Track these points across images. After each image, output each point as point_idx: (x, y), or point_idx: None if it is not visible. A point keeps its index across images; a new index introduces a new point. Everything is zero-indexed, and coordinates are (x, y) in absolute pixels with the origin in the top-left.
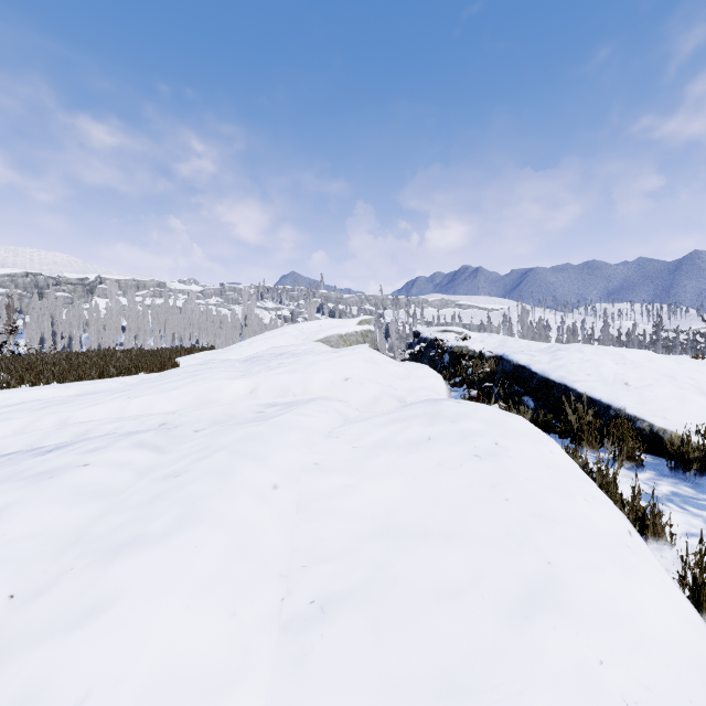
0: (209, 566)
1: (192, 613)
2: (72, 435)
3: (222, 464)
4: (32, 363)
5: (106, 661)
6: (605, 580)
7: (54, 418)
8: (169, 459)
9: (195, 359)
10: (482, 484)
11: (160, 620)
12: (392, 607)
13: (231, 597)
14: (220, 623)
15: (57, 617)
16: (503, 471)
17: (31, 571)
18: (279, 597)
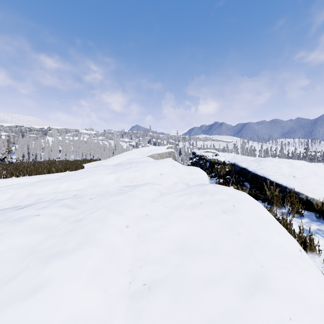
0: (94, 266)
1: (85, 290)
2: (33, 200)
3: (102, 215)
4: (17, 166)
5: (42, 315)
6: (290, 275)
7: (26, 192)
8: (77, 212)
9: (92, 164)
10: (227, 226)
11: (69, 294)
12: (183, 288)
13: (104, 282)
14: (99, 295)
15: (19, 292)
16: (237, 219)
17: (9, 268)
18: (128, 281)
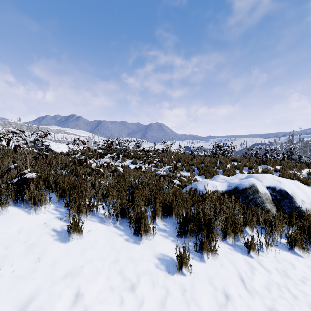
0: None
1: None
2: None
3: None
4: None
5: None
6: None
7: None
8: None
9: None
10: None
11: None
12: None
13: None
14: None
15: None
16: None
17: None
18: None
